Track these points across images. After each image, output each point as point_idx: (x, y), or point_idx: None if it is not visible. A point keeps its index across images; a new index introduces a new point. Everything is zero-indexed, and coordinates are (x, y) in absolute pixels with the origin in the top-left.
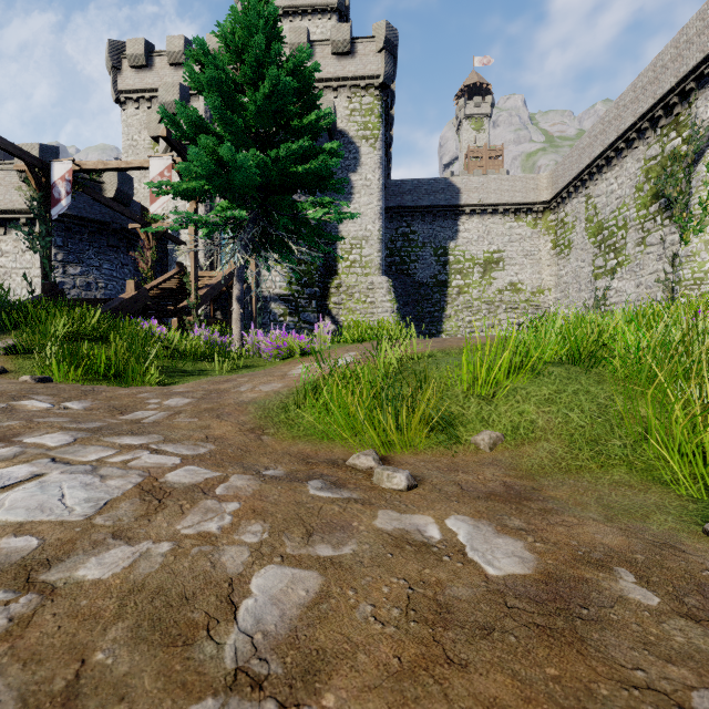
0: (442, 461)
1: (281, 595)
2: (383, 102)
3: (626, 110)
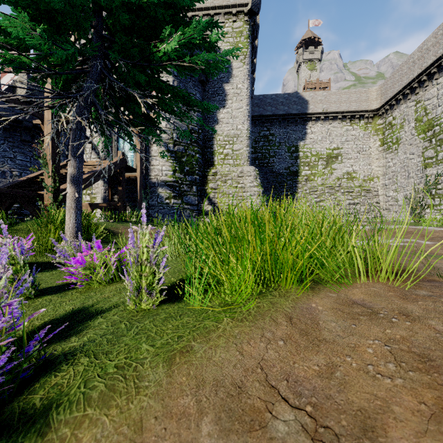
0: None
1: None
2: (251, 27)
3: None
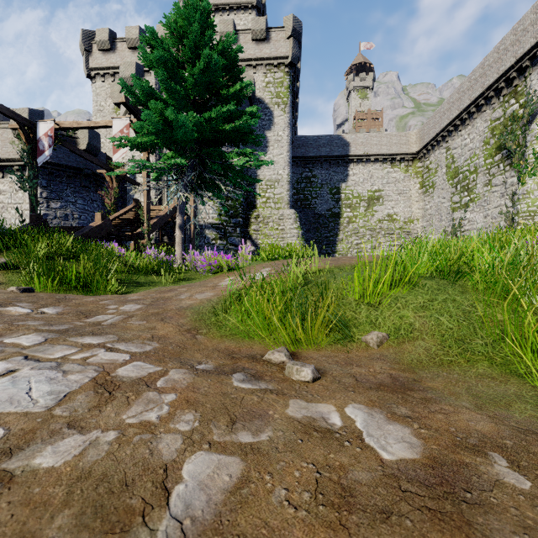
0: (340, 356)
1: (208, 480)
2: (291, 77)
3: (476, 82)
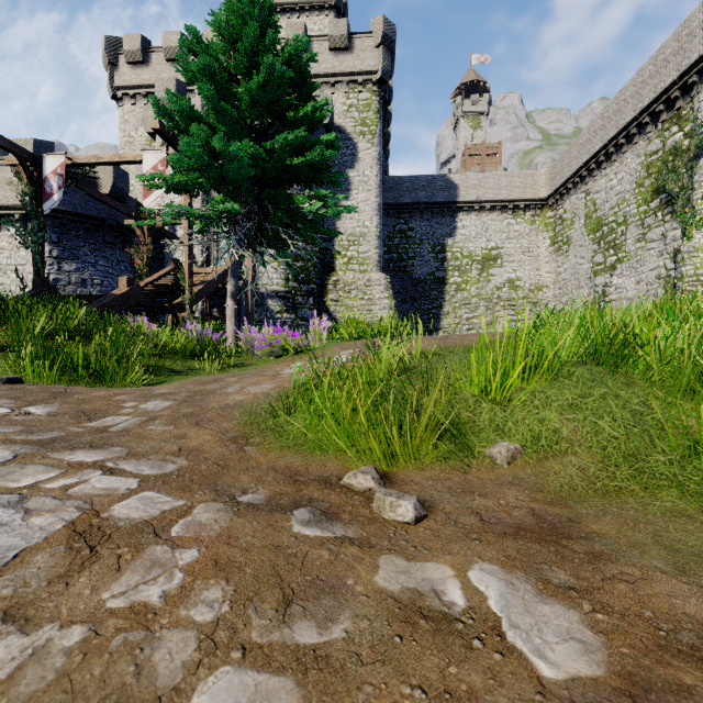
0: (453, 479)
1: None
2: (381, 98)
3: (626, 105)
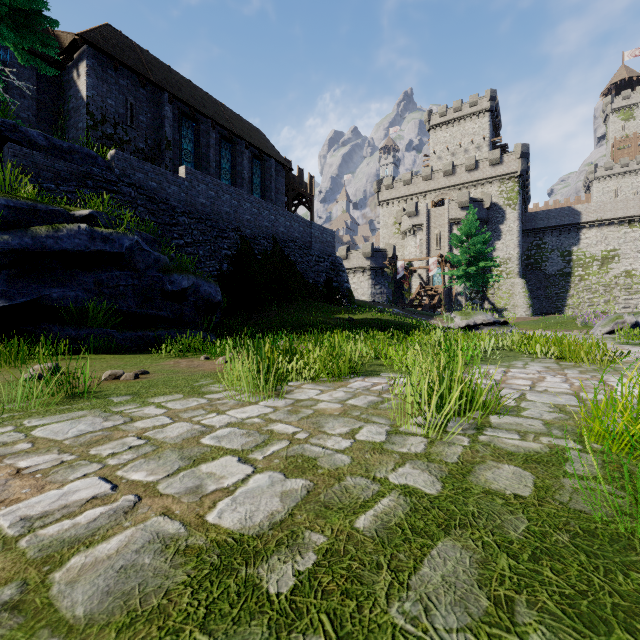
0: None
1: None
2: (520, 183)
3: None
